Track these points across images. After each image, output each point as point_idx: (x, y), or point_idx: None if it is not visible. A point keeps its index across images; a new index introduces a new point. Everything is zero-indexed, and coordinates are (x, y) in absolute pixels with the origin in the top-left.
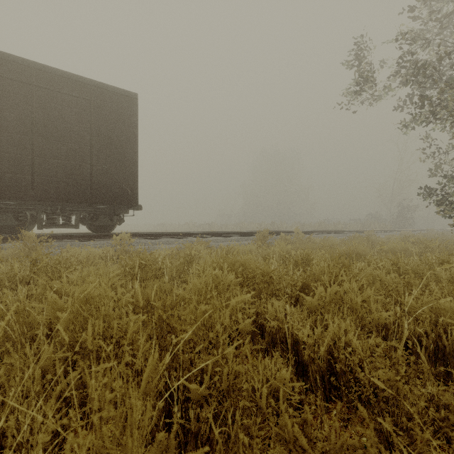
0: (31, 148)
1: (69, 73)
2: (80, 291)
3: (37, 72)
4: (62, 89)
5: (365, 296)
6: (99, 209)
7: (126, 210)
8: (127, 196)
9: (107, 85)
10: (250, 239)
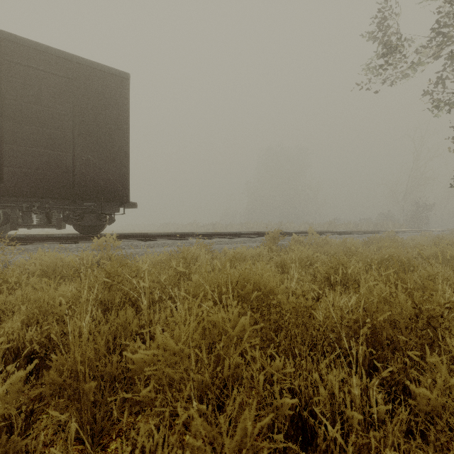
0: None
1: (46, 46)
2: None
3: (8, 43)
4: (37, 65)
5: None
6: (85, 207)
7: (117, 208)
8: (116, 192)
9: (93, 62)
10: (258, 240)
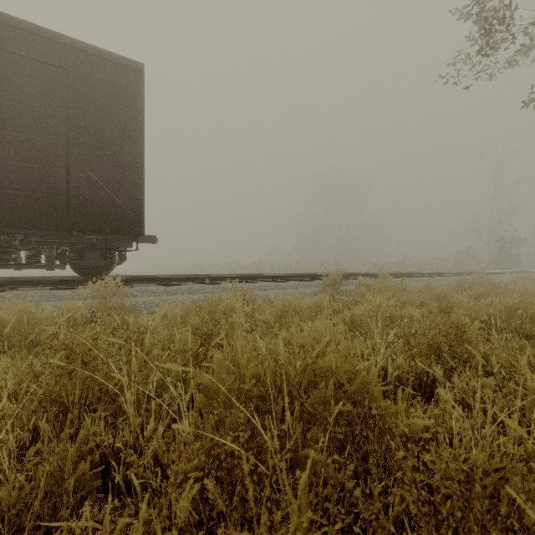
0: None
1: (29, 23)
2: None
3: None
4: (18, 49)
5: None
6: (86, 240)
7: (128, 242)
8: (126, 221)
9: (94, 47)
10: (313, 285)
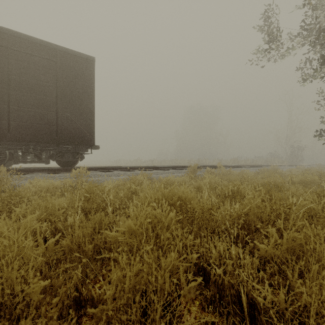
0: (7, 99)
1: (38, 39)
2: None
3: (13, 37)
4: (33, 52)
5: None
6: (64, 148)
7: (86, 149)
8: (86, 138)
9: (70, 50)
10: (183, 172)
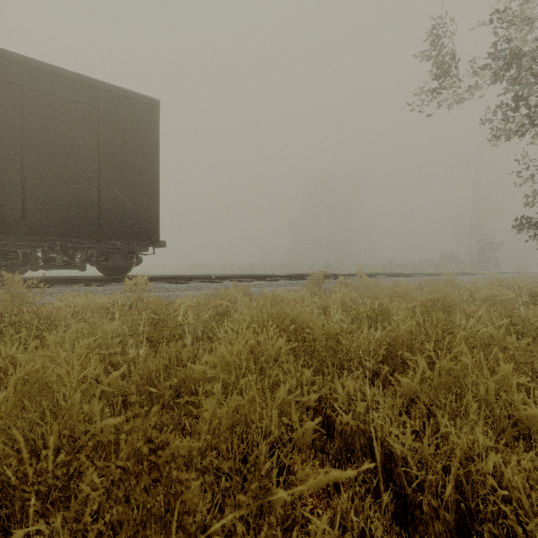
0: (21, 167)
1: (70, 72)
2: (24, 375)
3: (30, 69)
4: (61, 93)
5: (498, 377)
6: (111, 246)
7: (145, 247)
8: (145, 230)
9: (120, 88)
10: (301, 283)
